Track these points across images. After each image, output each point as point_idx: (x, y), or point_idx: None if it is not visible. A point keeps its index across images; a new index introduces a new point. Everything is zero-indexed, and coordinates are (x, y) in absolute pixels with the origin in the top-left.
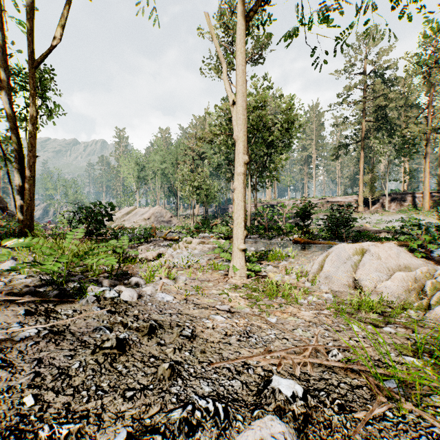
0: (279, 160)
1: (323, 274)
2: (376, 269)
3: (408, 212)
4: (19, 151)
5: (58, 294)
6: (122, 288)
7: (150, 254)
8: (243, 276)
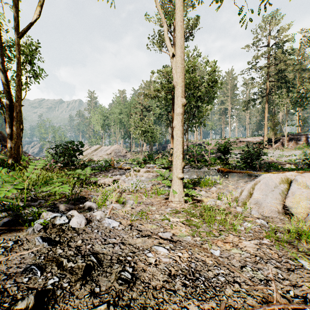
0: (205, 110)
1: (253, 200)
2: (306, 198)
3: (303, 148)
4: (10, 102)
5: (8, 222)
6: (74, 213)
7: (108, 180)
8: (181, 200)
